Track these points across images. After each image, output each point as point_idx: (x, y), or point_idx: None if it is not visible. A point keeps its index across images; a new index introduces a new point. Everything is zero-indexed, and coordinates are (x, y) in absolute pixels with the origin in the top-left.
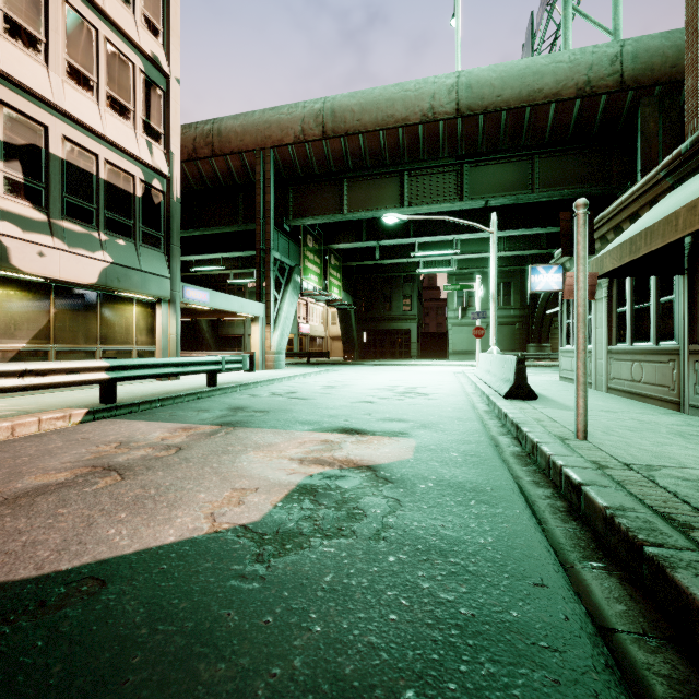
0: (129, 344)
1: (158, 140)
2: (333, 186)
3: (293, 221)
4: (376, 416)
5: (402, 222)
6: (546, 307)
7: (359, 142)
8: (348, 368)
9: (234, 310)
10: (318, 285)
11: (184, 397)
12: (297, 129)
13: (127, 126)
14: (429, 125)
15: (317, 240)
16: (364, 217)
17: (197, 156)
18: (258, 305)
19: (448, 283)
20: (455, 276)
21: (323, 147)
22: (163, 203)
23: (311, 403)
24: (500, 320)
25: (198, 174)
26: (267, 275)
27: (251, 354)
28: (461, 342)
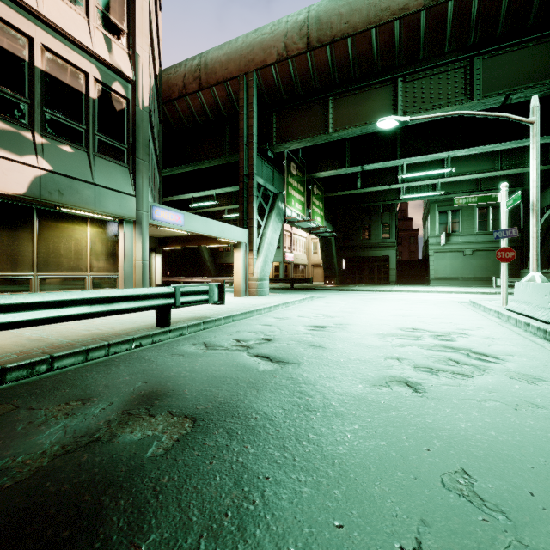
0: (81, 271)
1: (121, 38)
2: (317, 106)
3: (276, 146)
4: (502, 506)
5: (401, 126)
6: (548, 230)
7: (347, 48)
8: (332, 295)
9: (213, 235)
10: (301, 213)
11: (106, 347)
12: (280, 46)
13: (76, 12)
14: (434, 9)
15: (300, 169)
16: (350, 135)
17: (186, 92)
18: (240, 230)
19: (428, 210)
20: (437, 203)
21: (307, 62)
22: (127, 111)
23: (293, 381)
24: (488, 245)
25: (188, 110)
26: (250, 201)
27: (221, 282)
28: (443, 268)
